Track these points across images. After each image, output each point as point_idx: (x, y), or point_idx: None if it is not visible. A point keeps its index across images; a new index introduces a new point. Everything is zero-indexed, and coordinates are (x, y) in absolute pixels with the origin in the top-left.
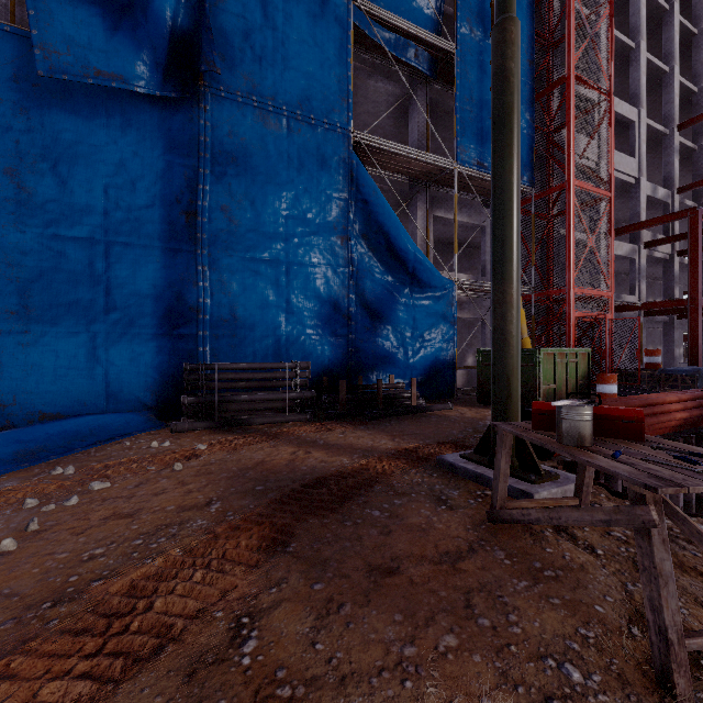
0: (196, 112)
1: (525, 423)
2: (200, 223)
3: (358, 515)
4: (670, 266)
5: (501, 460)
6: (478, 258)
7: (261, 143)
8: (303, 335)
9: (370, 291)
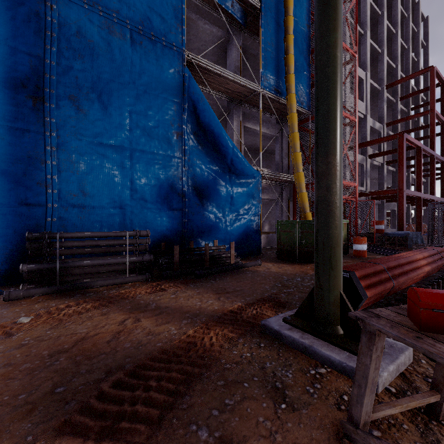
0: (43, 9)
1: (392, 312)
2: (47, 108)
3: (179, 442)
4: (382, 170)
5: (370, 367)
6: (271, 160)
7: (108, 47)
8: (145, 209)
9: (199, 176)
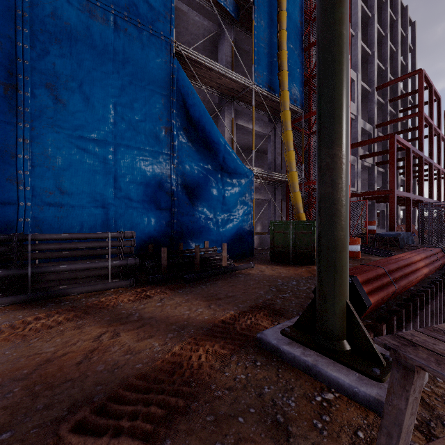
0: None
1: (428, 337)
2: (19, 96)
3: None
4: (372, 171)
5: (405, 413)
6: (263, 160)
7: (89, 32)
8: (130, 208)
9: (189, 174)
